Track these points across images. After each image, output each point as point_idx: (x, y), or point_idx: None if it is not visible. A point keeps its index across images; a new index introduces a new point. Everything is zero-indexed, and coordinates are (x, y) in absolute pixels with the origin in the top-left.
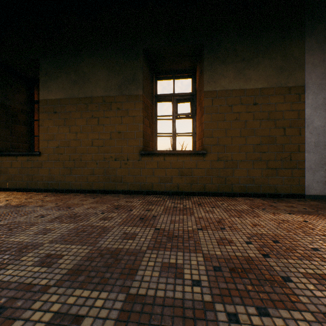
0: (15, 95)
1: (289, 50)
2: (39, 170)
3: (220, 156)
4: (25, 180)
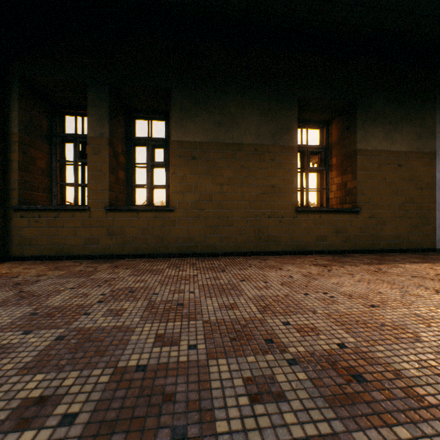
0: (117, 129)
1: (425, 119)
2: (171, 230)
3: (371, 213)
4: (150, 243)
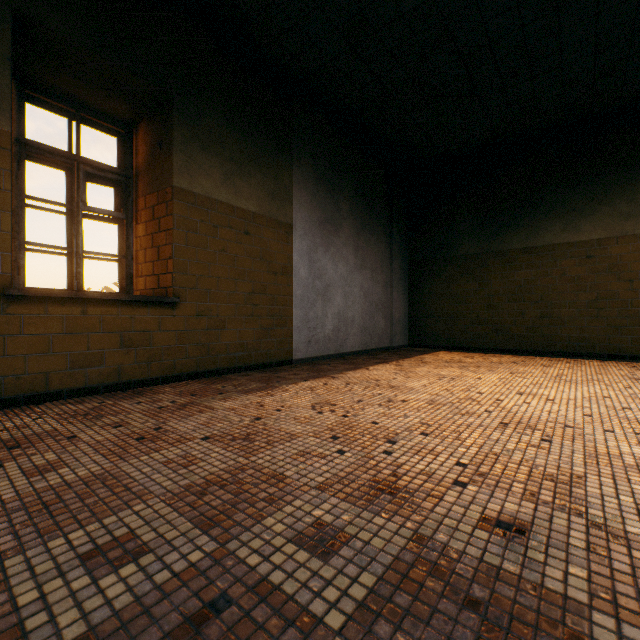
0: None
1: (280, 173)
2: None
3: (201, 308)
4: None
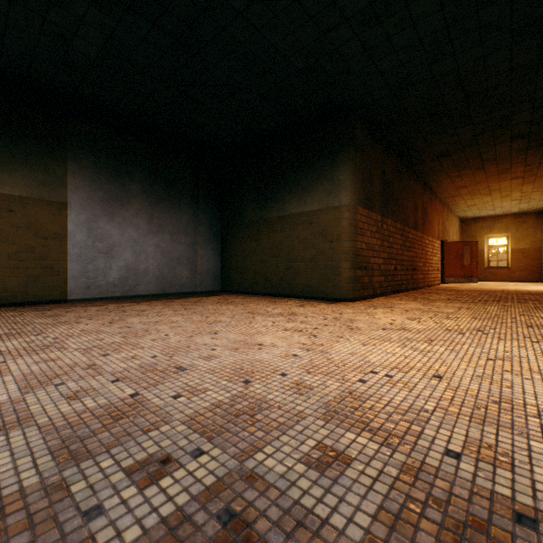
0: None
1: (52, 167)
2: None
3: None
4: None
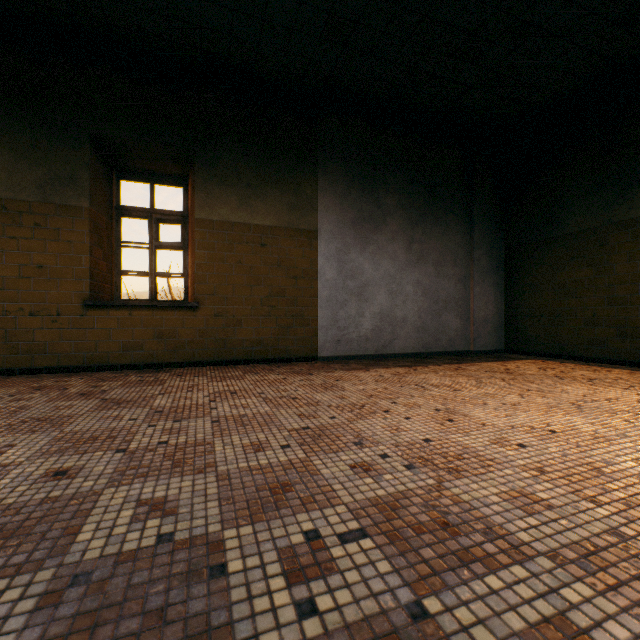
0: None
1: (301, 185)
2: None
3: (218, 310)
4: None
